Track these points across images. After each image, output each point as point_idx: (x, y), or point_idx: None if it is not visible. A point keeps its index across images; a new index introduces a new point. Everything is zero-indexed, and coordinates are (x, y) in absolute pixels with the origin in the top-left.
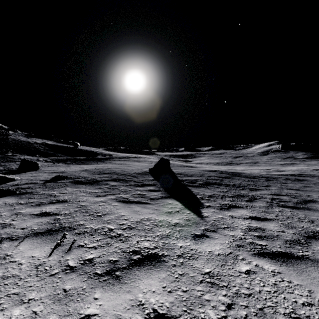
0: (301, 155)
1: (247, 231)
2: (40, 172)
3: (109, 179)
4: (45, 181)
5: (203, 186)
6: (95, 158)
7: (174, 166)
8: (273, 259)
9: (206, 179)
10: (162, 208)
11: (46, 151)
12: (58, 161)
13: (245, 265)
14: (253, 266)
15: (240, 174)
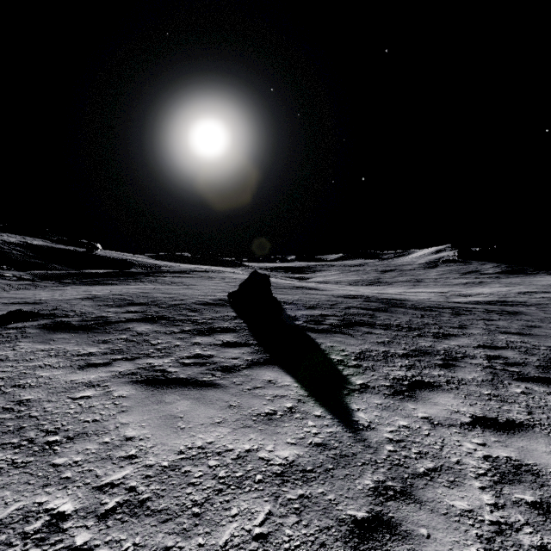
0: (491, 268)
1: (498, 484)
2: None
3: (138, 317)
4: None
5: (339, 329)
6: (124, 273)
7: (278, 288)
8: None
9: (342, 313)
10: (249, 399)
11: (26, 258)
12: (46, 279)
13: None
14: None
15: (402, 302)
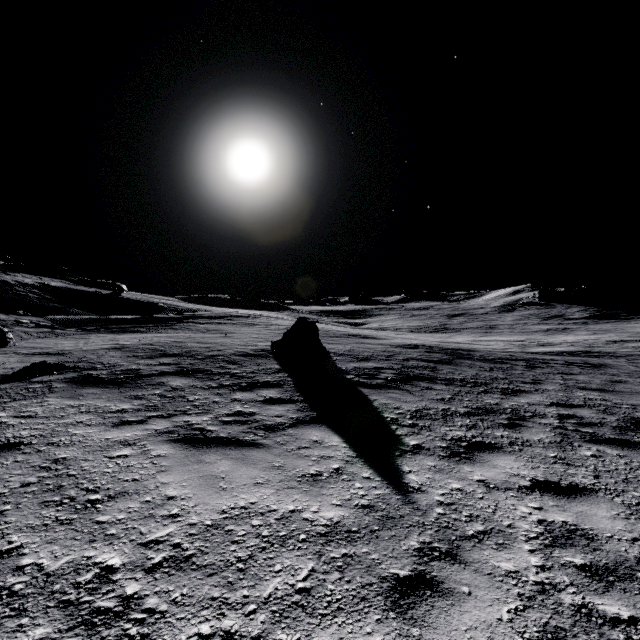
0: (577, 312)
1: (549, 547)
2: (6, 352)
3: (172, 369)
4: (0, 377)
5: (394, 384)
6: (154, 319)
7: (328, 336)
8: None
9: (399, 366)
10: (294, 460)
11: (44, 302)
12: (67, 326)
13: None
14: None
15: (470, 353)
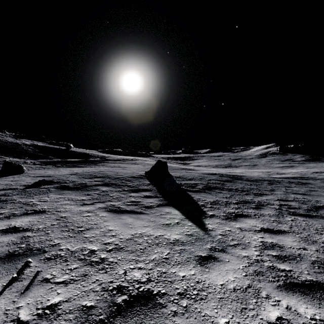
0: (299, 157)
1: (263, 249)
2: (24, 175)
3: (101, 183)
4: (26, 186)
5: (203, 190)
6: (88, 161)
7: (172, 169)
8: (306, 295)
9: (206, 183)
10: (159, 218)
11: (35, 153)
12: (48, 164)
13: (274, 309)
14: (284, 310)
15: (241, 177)
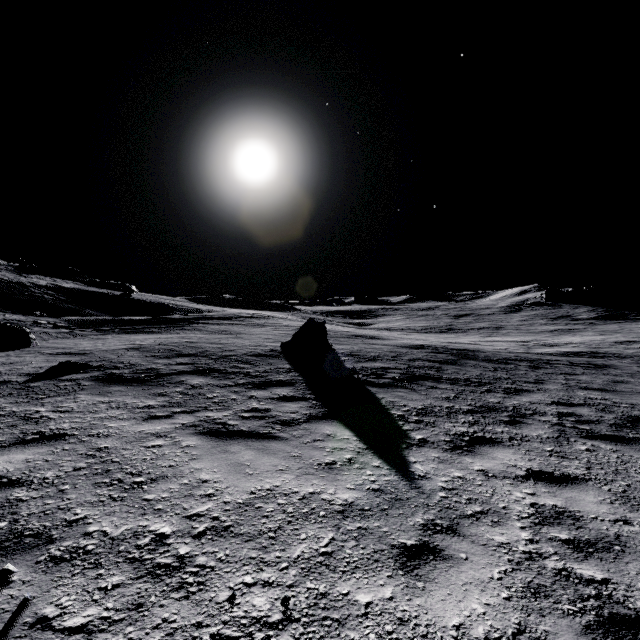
0: (585, 312)
1: (538, 525)
2: (31, 352)
3: (189, 369)
4: (32, 376)
5: (401, 384)
6: (166, 320)
7: (335, 337)
8: None
9: (405, 366)
10: (310, 451)
11: (59, 303)
12: (83, 326)
13: None
14: None
15: (475, 353)
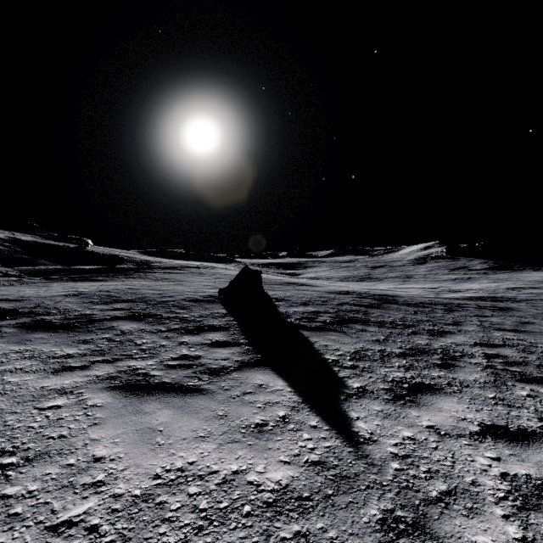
0: (478, 264)
1: (523, 510)
2: None
3: (124, 314)
4: None
5: (332, 327)
6: (114, 269)
7: (269, 284)
8: None
9: (335, 310)
10: (238, 407)
11: (14, 254)
12: (34, 275)
13: None
14: None
15: (395, 298)
